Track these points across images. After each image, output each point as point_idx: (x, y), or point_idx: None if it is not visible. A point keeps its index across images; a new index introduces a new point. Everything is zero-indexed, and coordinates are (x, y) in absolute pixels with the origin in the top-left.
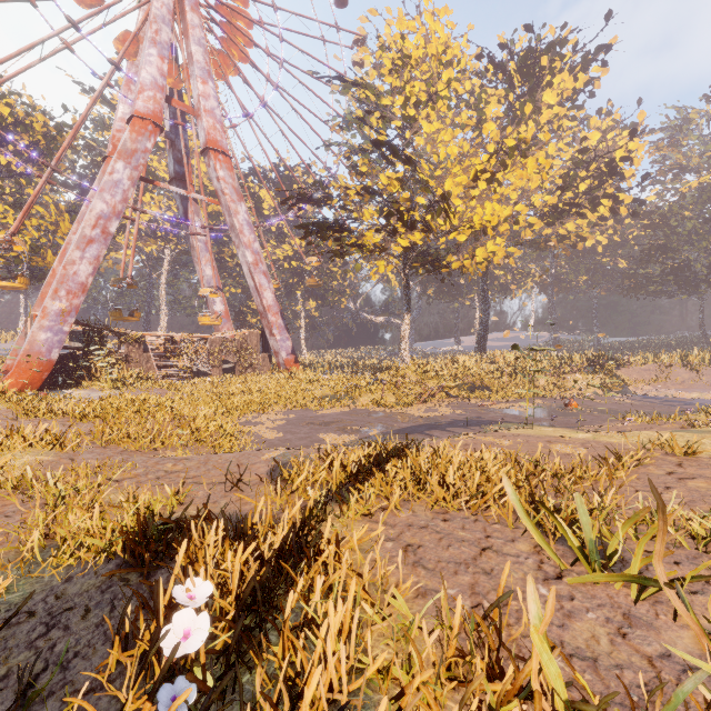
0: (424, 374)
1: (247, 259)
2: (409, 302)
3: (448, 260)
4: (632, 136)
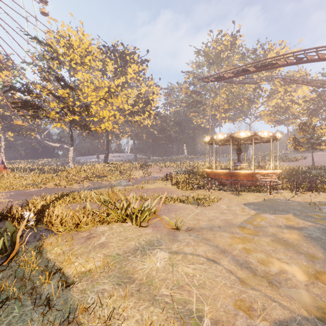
0: (79, 172)
1: None
2: (73, 142)
3: (90, 126)
4: (153, 94)
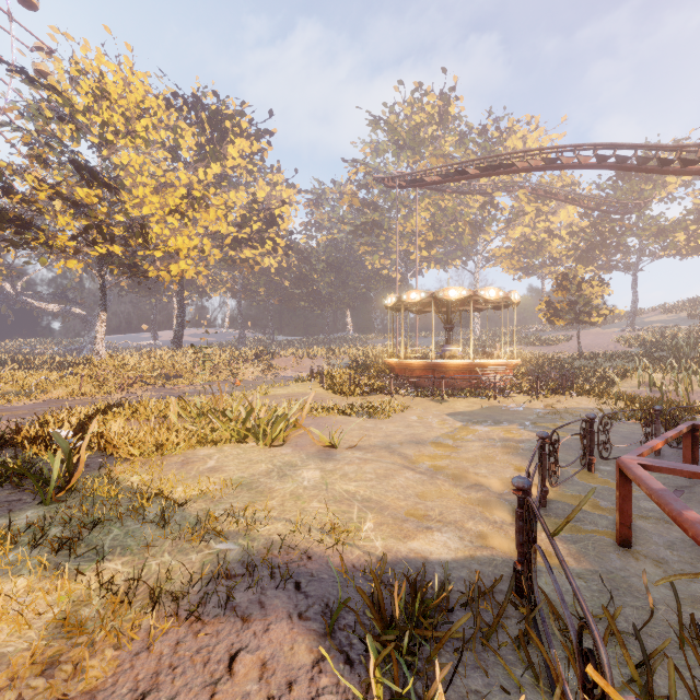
0: (123, 367)
1: None
2: (106, 302)
3: (145, 267)
4: (283, 203)
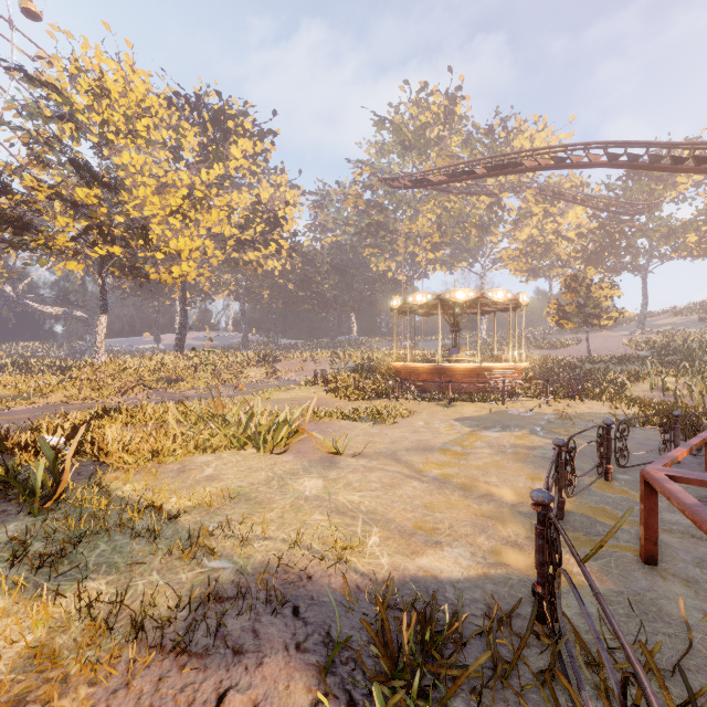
0: (124, 371)
1: None
2: (106, 304)
3: (147, 269)
4: (287, 205)
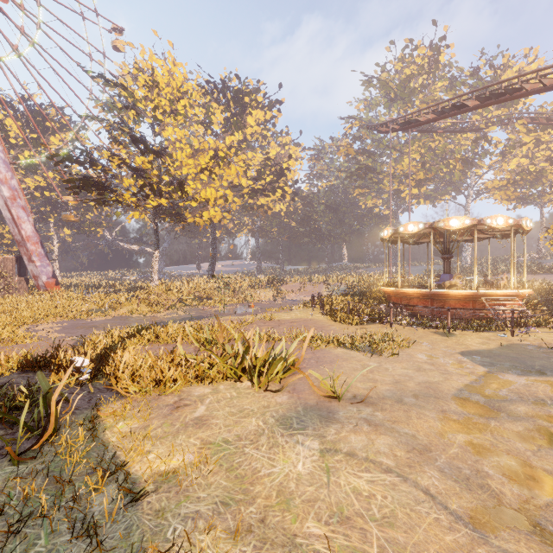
0: (169, 292)
1: (3, 193)
2: (158, 242)
3: (186, 215)
4: (290, 158)
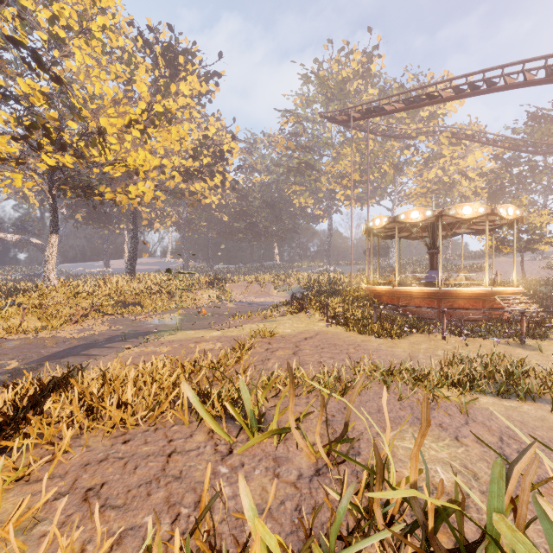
0: (76, 295)
1: None
2: (57, 223)
3: (101, 190)
4: (233, 139)
